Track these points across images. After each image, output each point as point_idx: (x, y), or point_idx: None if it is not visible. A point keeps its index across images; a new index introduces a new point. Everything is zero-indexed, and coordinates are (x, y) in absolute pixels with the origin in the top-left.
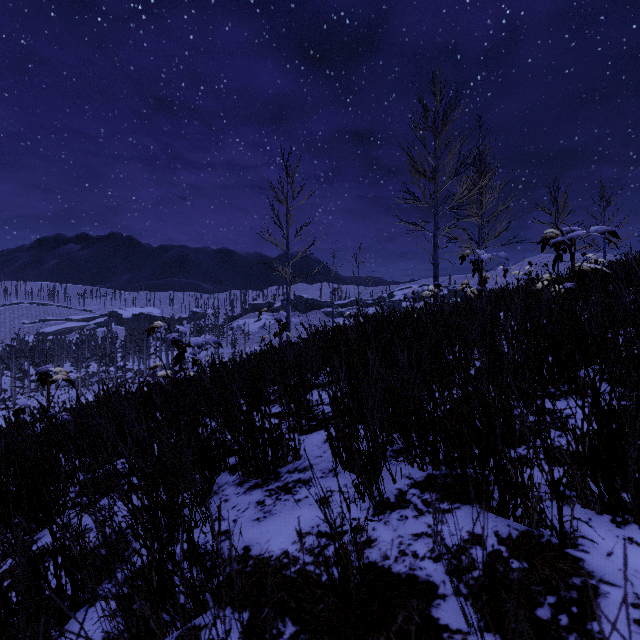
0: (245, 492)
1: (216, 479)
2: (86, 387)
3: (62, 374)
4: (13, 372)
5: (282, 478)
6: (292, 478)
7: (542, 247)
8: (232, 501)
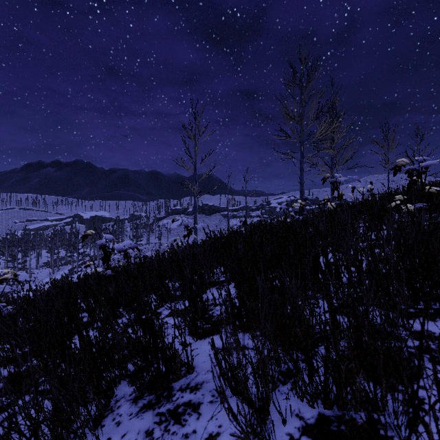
0: (137, 413)
1: (116, 389)
2: (57, 267)
3: (12, 273)
4: (6, 257)
5: (174, 398)
6: (183, 399)
7: (394, 173)
8: (123, 426)
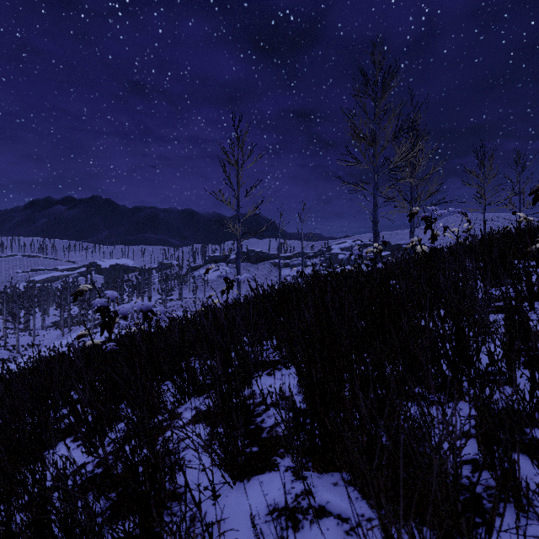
0: None
1: None
2: (68, 328)
3: None
4: (4, 315)
5: None
6: None
7: (534, 199)
8: None
